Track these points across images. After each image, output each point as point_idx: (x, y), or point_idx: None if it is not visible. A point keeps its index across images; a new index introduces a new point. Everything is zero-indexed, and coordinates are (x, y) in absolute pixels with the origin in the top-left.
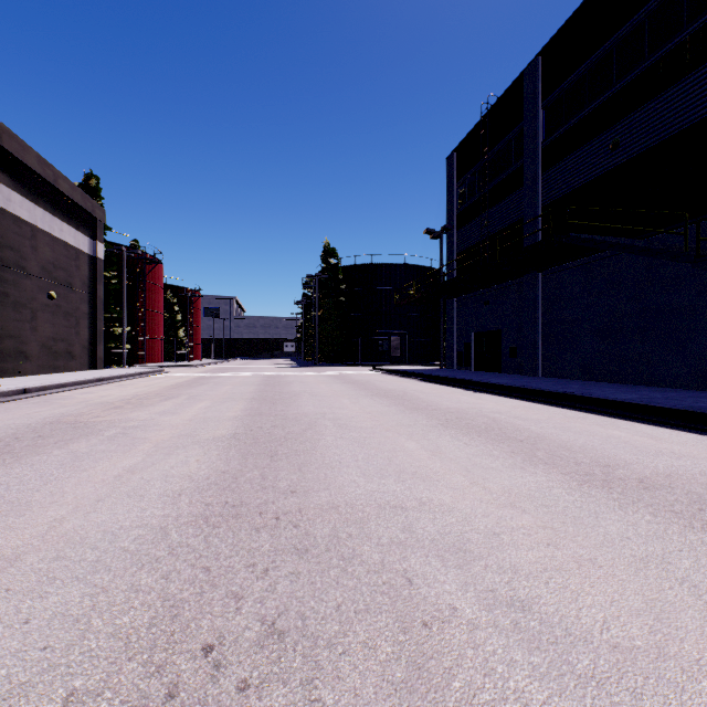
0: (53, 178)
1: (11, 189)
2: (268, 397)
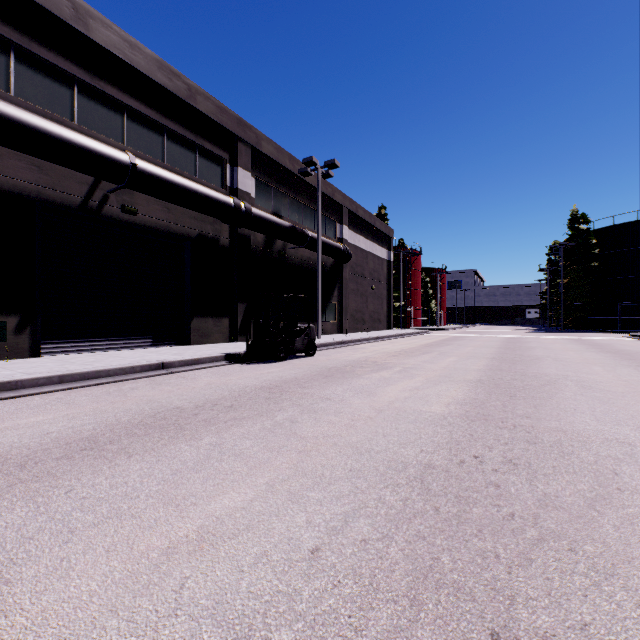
0: (373, 222)
1: (359, 235)
2: (510, 347)
